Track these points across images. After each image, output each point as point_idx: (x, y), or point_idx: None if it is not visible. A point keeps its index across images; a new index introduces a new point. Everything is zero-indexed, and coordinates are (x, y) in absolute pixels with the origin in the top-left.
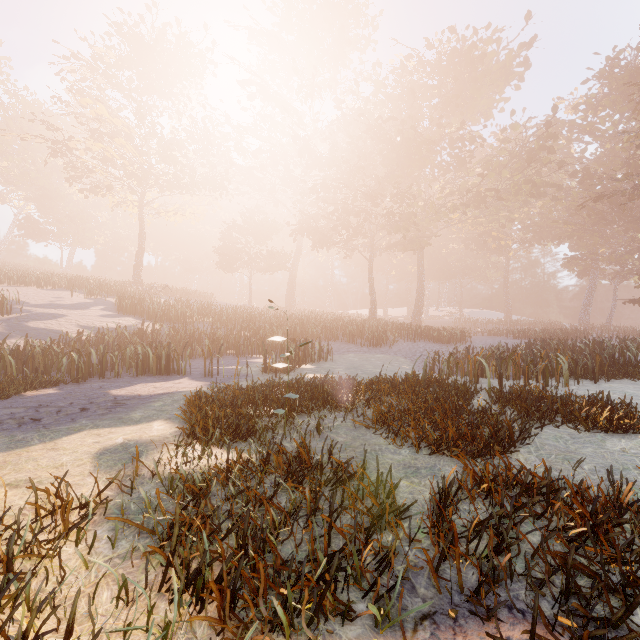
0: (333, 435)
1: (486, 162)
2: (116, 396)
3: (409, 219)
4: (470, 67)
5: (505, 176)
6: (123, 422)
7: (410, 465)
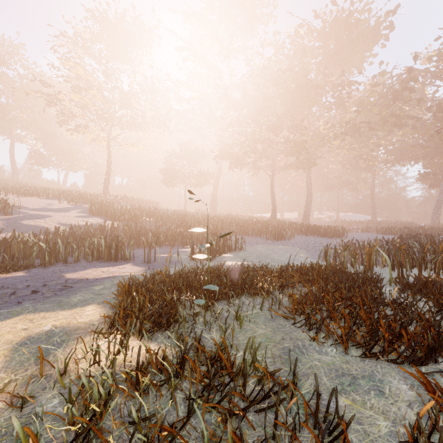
0: (252, 325)
1: (360, 101)
2: (68, 279)
3: (301, 145)
4: (348, 30)
5: (374, 112)
6: (60, 306)
7: (343, 371)
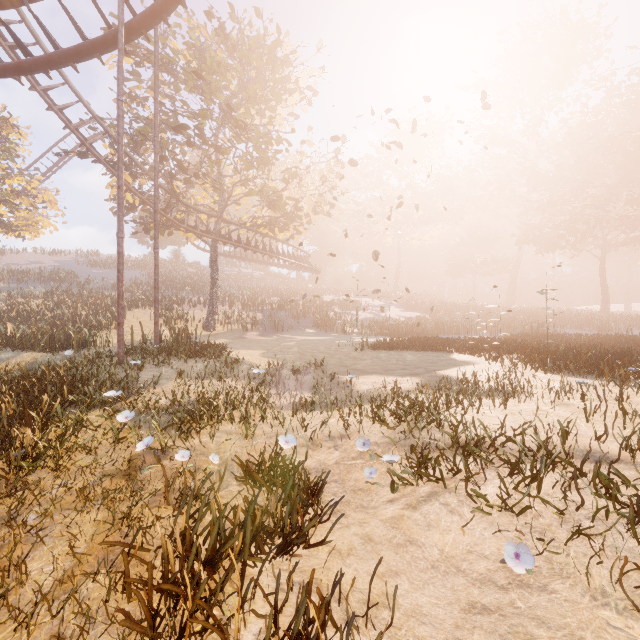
0: None
1: None
2: None
3: None
4: None
5: None
6: None
7: None
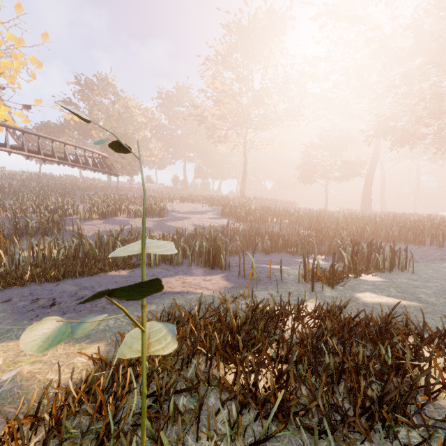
0: None
1: None
2: None
3: None
4: None
5: None
6: None
7: None
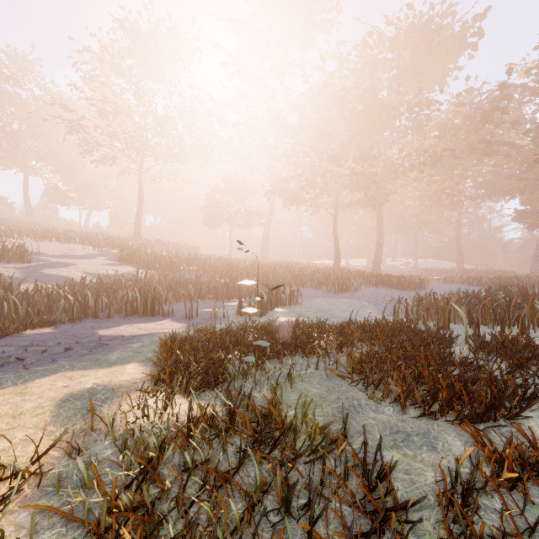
0: (306, 385)
1: (442, 125)
2: (101, 336)
3: (370, 178)
4: (427, 39)
5: (459, 137)
6: (98, 364)
7: (398, 429)
